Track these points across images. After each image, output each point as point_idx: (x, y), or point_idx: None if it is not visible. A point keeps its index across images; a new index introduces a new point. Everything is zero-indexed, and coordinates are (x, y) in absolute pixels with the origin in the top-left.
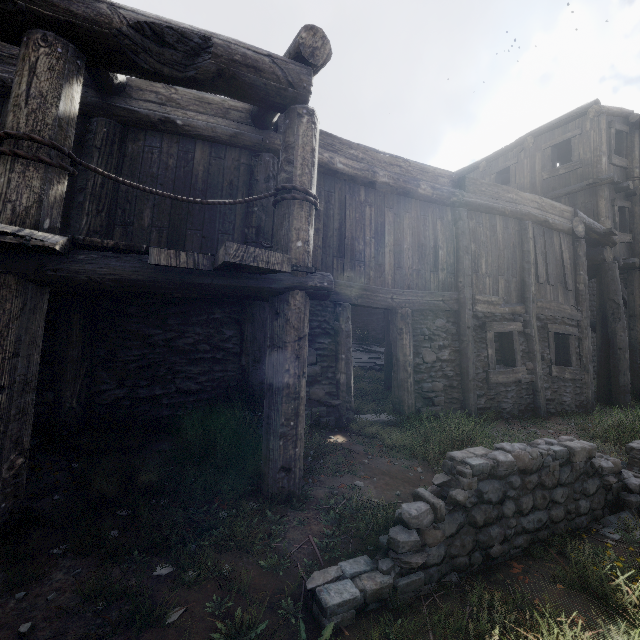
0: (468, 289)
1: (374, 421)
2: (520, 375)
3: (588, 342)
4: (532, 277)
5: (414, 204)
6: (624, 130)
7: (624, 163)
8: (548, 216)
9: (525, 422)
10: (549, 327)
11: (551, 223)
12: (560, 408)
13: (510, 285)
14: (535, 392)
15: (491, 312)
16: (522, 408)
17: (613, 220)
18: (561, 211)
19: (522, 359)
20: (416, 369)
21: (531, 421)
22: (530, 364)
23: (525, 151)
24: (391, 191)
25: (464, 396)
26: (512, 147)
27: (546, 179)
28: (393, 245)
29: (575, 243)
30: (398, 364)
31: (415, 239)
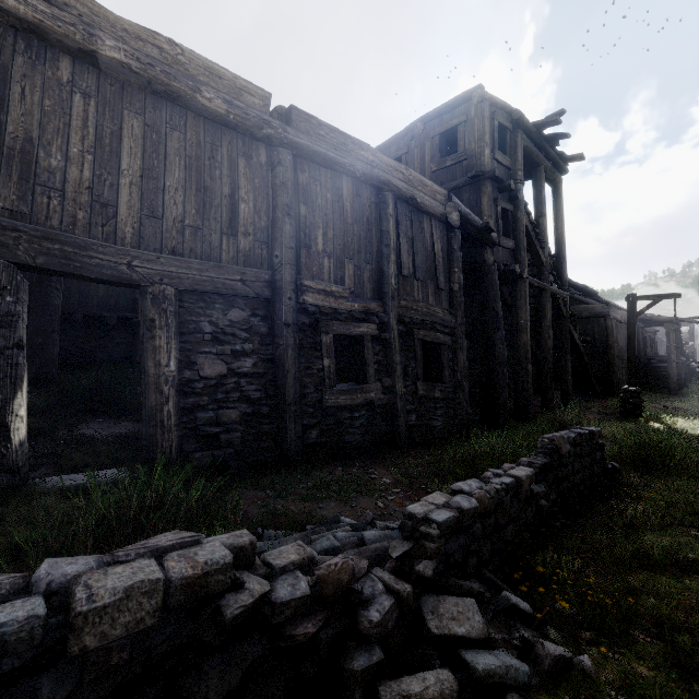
0: (288, 268)
1: (74, 486)
2: (372, 395)
3: (463, 354)
4: (392, 266)
5: (193, 120)
6: (508, 126)
7: (508, 163)
8: (416, 193)
9: (371, 459)
10: (415, 333)
11: (420, 202)
12: (428, 435)
13: (363, 273)
14: (394, 417)
15: (331, 307)
16: (376, 439)
17: (496, 222)
18: (433, 191)
19: (377, 373)
20: (184, 389)
21: (379, 457)
22: (388, 380)
23: (416, 139)
24: (139, 83)
25: (280, 428)
26: (403, 134)
27: (435, 172)
28: (140, 176)
29: (450, 234)
30: (147, 381)
31: (191, 176)
